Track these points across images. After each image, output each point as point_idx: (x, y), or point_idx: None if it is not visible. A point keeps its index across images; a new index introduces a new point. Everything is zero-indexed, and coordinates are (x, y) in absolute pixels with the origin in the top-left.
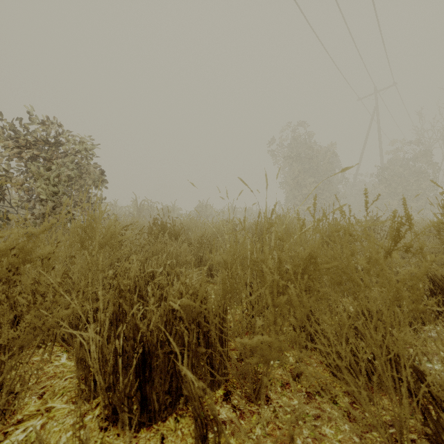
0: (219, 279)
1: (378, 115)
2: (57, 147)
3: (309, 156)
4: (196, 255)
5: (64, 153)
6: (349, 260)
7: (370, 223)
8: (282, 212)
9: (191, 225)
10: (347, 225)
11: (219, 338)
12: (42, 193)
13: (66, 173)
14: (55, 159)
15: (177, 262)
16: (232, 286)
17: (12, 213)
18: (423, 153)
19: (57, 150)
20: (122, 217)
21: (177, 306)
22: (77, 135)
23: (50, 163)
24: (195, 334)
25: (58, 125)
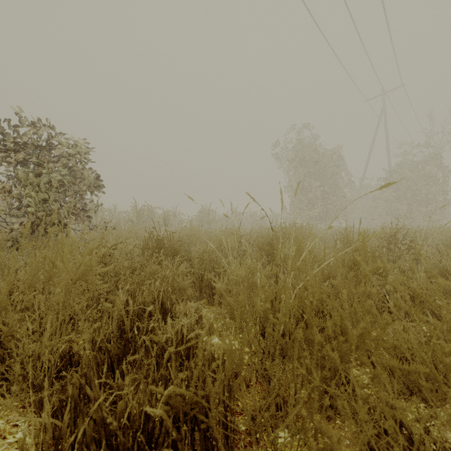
0: (222, 310)
1: (385, 117)
2: (48, 151)
3: (315, 159)
4: (197, 274)
5: (58, 157)
6: (447, 363)
7: (389, 235)
8: (286, 217)
9: (192, 235)
10: (444, 303)
11: (223, 422)
12: (30, 201)
13: (57, 179)
14: (45, 164)
15: (174, 287)
16: (241, 360)
17: (0, 221)
18: (433, 156)
19: (49, 154)
20: (121, 223)
21: (157, 411)
22: (71, 138)
23: (40, 168)
24: (189, 432)
25: (50, 127)
